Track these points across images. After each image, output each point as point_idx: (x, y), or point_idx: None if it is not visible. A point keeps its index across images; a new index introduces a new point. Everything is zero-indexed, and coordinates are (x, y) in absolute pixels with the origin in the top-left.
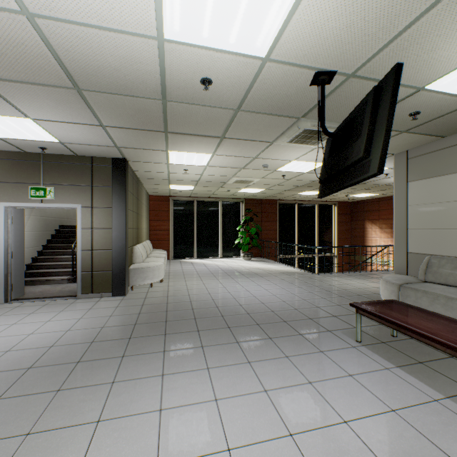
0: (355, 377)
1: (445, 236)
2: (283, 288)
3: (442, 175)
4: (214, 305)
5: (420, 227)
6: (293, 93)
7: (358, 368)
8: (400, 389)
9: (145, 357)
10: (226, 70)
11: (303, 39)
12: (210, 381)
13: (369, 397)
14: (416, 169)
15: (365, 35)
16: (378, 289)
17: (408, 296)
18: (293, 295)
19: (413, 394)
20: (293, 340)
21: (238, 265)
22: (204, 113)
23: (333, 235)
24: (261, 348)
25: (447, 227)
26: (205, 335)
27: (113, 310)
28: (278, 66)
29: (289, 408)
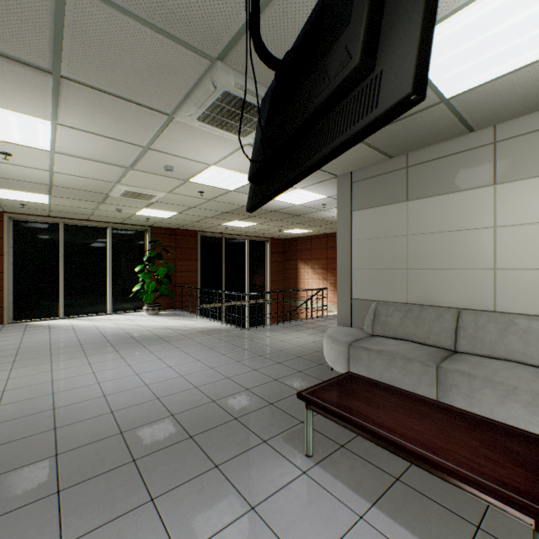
0: None
1: (392, 278)
2: (198, 360)
3: (388, 204)
4: (50, 424)
5: (365, 267)
6: None
7: None
8: None
9: None
10: None
11: None
12: None
13: None
14: (361, 196)
15: None
16: (318, 344)
17: (359, 359)
18: (213, 371)
19: None
20: (200, 492)
21: (136, 324)
22: None
23: (265, 277)
24: None
25: (393, 267)
26: None
27: None
28: None
29: None
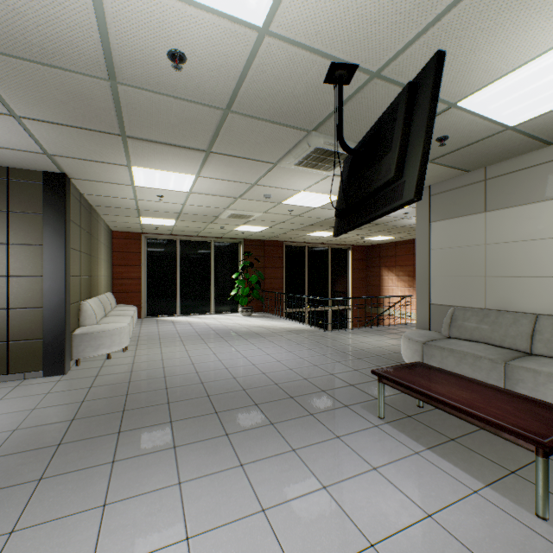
0: (381, 470)
1: (470, 285)
2: (289, 352)
3: (466, 215)
4: (198, 380)
5: (443, 274)
6: (302, 93)
7: (383, 457)
8: (435, 481)
9: (79, 476)
10: (205, 40)
11: (315, 4)
12: (181, 506)
13: (399, 499)
14: (439, 208)
15: (397, 12)
16: (398, 347)
17: (433, 356)
18: (302, 360)
19: (450, 486)
20: (302, 424)
21: (235, 323)
22: (179, 110)
23: (347, 284)
24: (260, 441)
25: (471, 274)
26: (180, 427)
27: (39, 399)
28: (282, 46)
29: (296, 534)
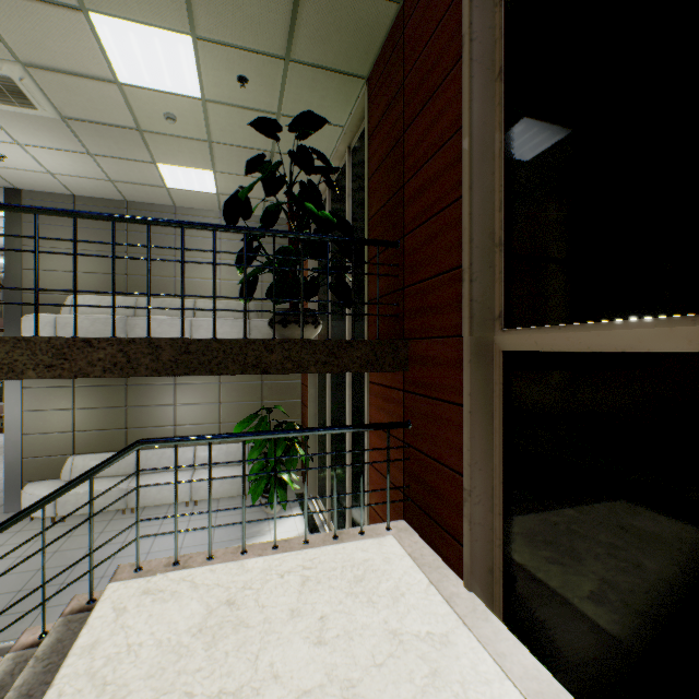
0: None
1: None
2: None
3: None
4: None
5: None
6: None
7: None
8: None
9: None
10: None
11: None
12: None
13: None
14: None
15: None
16: None
17: None
18: None
19: None
20: None
21: None
22: None
23: None
24: None
25: None
26: None
27: None
28: None
29: None
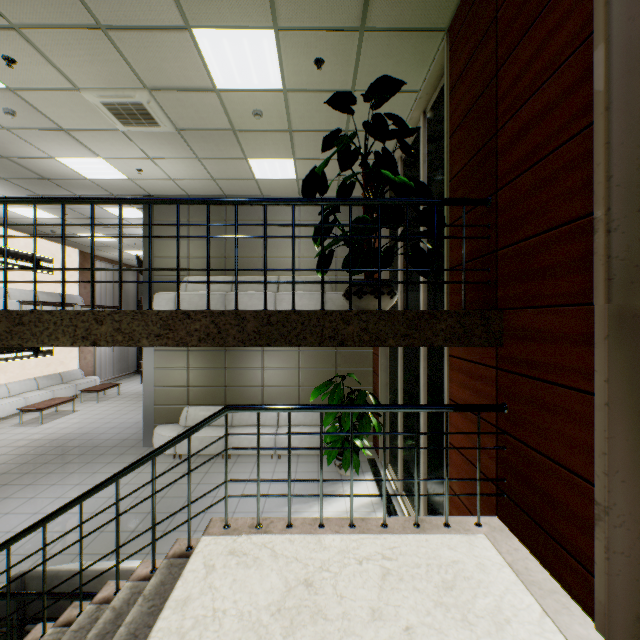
0: None
1: None
2: None
3: None
4: None
5: None
6: None
7: None
8: None
9: None
10: None
11: None
12: None
13: None
14: None
15: None
16: None
17: None
18: None
19: None
20: None
21: None
22: None
23: None
24: None
25: None
26: None
27: None
28: None
29: None
